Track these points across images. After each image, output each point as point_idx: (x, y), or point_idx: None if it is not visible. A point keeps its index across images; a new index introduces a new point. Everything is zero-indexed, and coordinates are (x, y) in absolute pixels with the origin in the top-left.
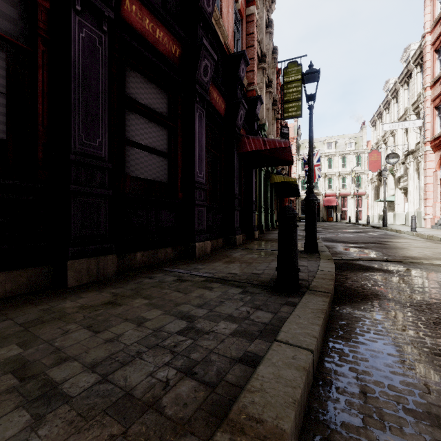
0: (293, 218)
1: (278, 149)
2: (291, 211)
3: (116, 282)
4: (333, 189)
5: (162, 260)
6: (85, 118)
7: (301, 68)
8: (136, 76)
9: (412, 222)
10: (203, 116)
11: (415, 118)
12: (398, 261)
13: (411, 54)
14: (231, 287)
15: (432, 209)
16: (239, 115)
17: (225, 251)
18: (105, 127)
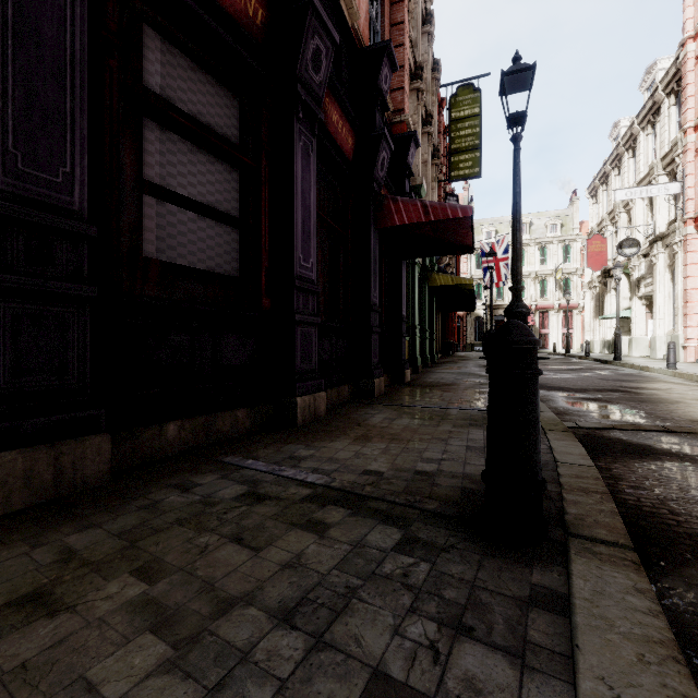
0: (530, 354)
1: (448, 223)
2: (525, 336)
3: (98, 503)
4: (526, 300)
5: (225, 434)
6: (23, 114)
7: (480, 96)
8: (169, 51)
9: (669, 353)
10: (312, 151)
11: (667, 180)
12: (692, 432)
13: (657, 77)
14: (372, 523)
15: (697, 332)
16: (379, 159)
17: (355, 410)
18: (83, 142)
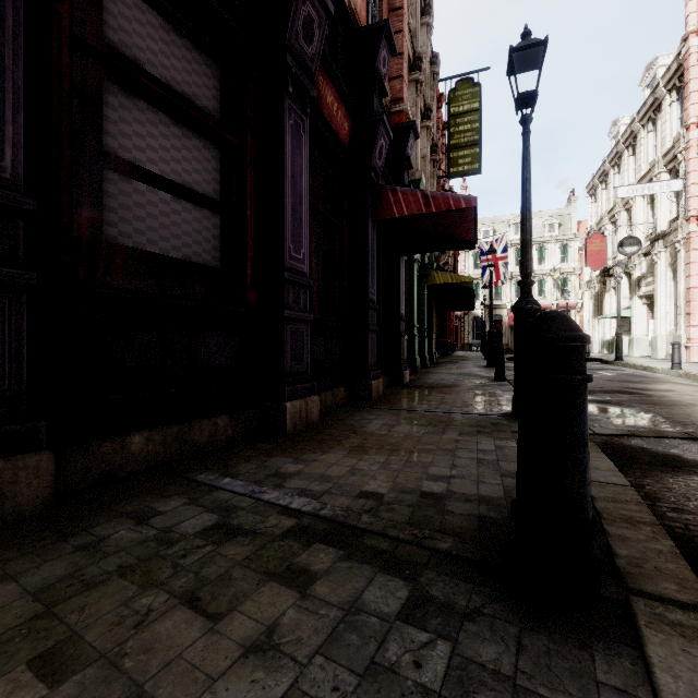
0: (578, 353)
1: (450, 216)
2: (571, 331)
3: (26, 542)
4: None
5: (203, 445)
6: None
7: (479, 90)
8: (137, 5)
9: (674, 353)
10: (304, 131)
11: (668, 178)
12: None
13: (658, 74)
14: (370, 572)
15: None
16: (377, 147)
17: (351, 414)
18: (17, 95)
